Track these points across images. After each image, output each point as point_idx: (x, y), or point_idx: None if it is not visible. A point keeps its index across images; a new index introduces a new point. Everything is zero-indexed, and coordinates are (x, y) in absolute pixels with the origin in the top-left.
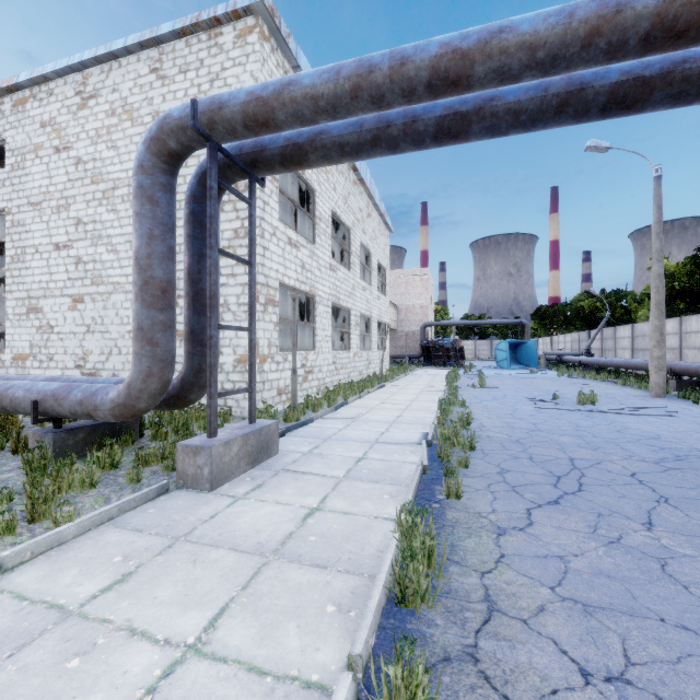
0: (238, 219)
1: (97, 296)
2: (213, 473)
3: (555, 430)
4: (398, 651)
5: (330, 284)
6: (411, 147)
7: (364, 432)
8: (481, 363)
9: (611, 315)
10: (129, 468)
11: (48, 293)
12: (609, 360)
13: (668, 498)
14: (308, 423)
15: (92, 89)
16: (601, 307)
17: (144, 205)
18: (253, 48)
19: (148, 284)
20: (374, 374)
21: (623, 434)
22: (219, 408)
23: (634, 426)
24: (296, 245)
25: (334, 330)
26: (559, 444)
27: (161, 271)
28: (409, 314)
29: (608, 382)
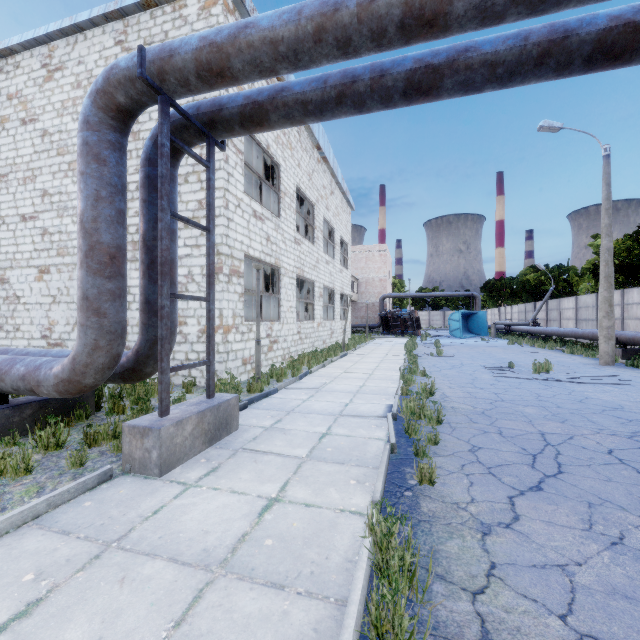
0: (203, 190)
1: (63, 267)
2: (163, 456)
3: (517, 400)
4: None
5: (295, 257)
6: (379, 104)
7: (328, 403)
8: (435, 332)
9: (555, 288)
10: (76, 448)
11: (15, 264)
12: (556, 329)
13: None
14: (272, 394)
15: (58, 61)
16: (545, 281)
17: (90, 163)
18: (217, 20)
19: (94, 250)
20: (337, 343)
21: (586, 405)
22: (183, 378)
23: (594, 395)
24: (261, 218)
25: (299, 302)
26: (525, 416)
27: (109, 236)
28: (369, 287)
29: (556, 350)
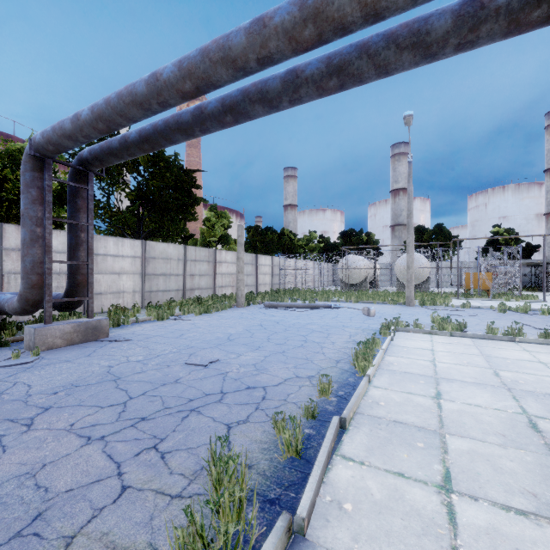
0: None
1: None
2: None
3: None
4: (371, 345)
5: None
6: (354, 28)
7: None
8: None
9: None
10: None
11: None
12: None
13: (164, 383)
14: None
15: None
16: None
17: None
18: None
19: None
20: None
21: None
22: None
23: None
24: None
25: None
26: None
27: None
28: None
29: None
